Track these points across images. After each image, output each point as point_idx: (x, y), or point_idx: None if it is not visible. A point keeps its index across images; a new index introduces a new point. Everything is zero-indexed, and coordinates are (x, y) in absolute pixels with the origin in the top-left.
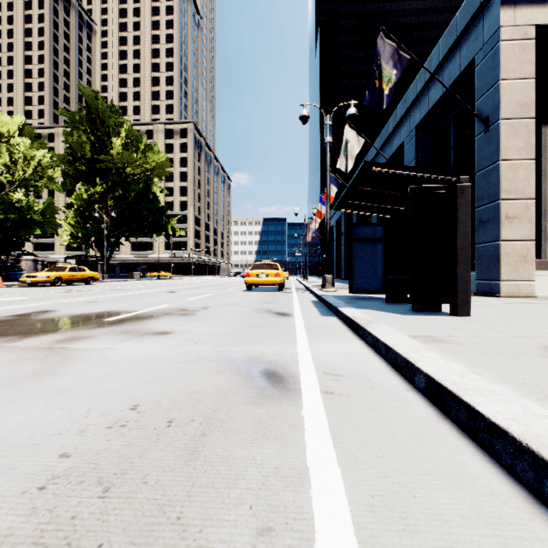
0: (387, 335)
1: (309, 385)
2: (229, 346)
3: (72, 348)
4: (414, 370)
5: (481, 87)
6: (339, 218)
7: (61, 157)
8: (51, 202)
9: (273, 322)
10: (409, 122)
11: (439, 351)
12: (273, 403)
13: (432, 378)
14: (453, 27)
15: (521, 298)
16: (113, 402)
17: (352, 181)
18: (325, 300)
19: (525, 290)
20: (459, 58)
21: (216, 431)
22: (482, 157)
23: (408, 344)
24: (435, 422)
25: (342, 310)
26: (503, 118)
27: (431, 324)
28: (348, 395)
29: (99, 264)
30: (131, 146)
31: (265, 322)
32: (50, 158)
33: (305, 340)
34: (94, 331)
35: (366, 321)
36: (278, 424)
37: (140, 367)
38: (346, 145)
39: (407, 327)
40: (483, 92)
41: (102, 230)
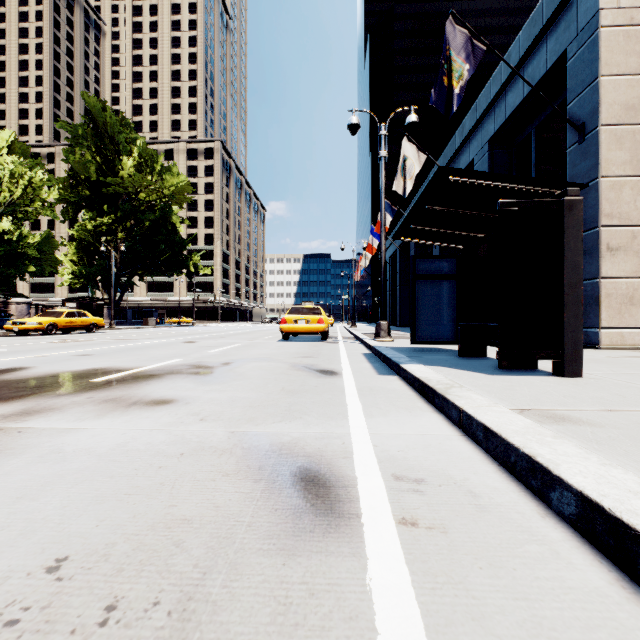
0: (482, 409)
1: (374, 505)
2: (249, 424)
3: (16, 430)
4: (550, 479)
5: (575, 87)
6: (393, 254)
7: (60, 180)
8: (50, 234)
9: (315, 384)
10: (481, 136)
11: (574, 440)
12: (313, 551)
13: (597, 505)
14: (538, 14)
15: (626, 350)
16: (23, 552)
17: (419, 197)
18: (382, 353)
19: (631, 340)
20: (545, 53)
21: (195, 638)
22: (576, 174)
23: (522, 427)
24: (625, 605)
25: (406, 368)
26: (603, 124)
27: (536, 390)
28: (442, 528)
29: (107, 308)
30: (145, 167)
31: (303, 384)
32: (43, 179)
33: (359, 413)
34: (64, 400)
35: (444, 385)
36: (323, 613)
37: (104, 466)
38: (404, 163)
39: (503, 394)
40: (577, 93)
41: (110, 268)
